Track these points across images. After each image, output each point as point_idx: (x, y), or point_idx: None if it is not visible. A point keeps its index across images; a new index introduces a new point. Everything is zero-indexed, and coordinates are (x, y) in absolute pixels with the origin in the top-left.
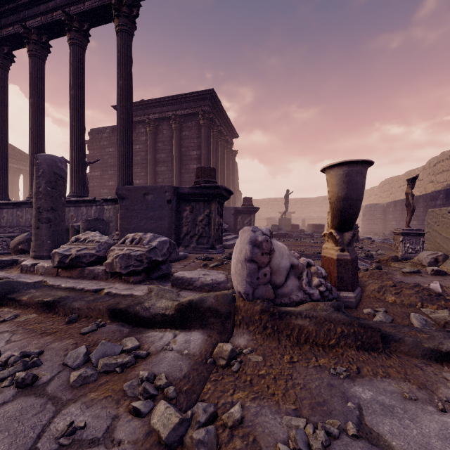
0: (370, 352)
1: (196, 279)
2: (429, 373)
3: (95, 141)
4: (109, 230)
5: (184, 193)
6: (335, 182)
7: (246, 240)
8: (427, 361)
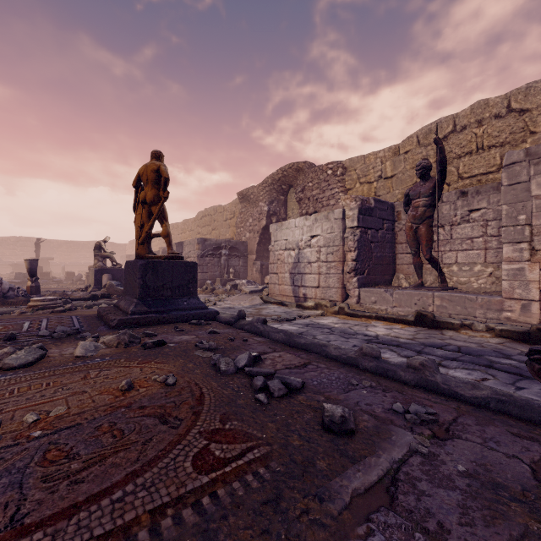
0: None
1: None
2: None
3: None
4: None
5: None
6: (27, 264)
7: None
8: None
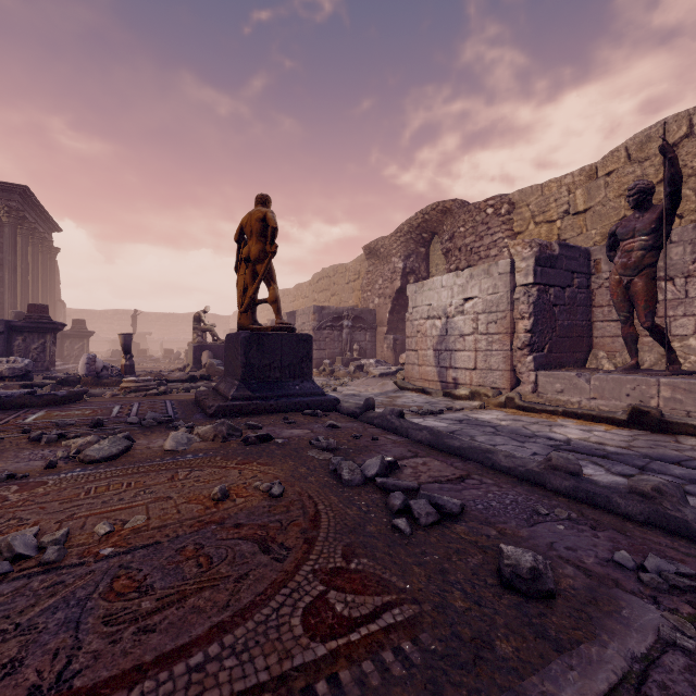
0: None
1: (58, 376)
2: None
3: None
4: None
5: (17, 325)
6: (121, 339)
7: (86, 358)
8: None
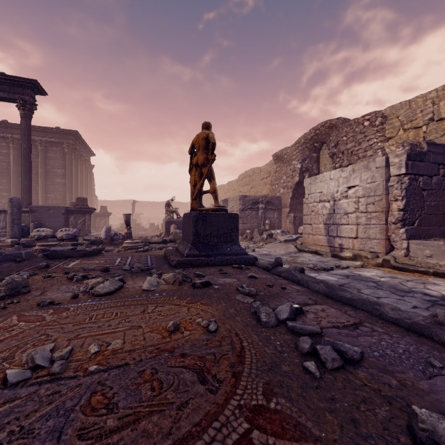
0: None
1: (91, 239)
2: None
3: None
4: None
5: (71, 210)
6: (124, 217)
7: (105, 228)
8: None
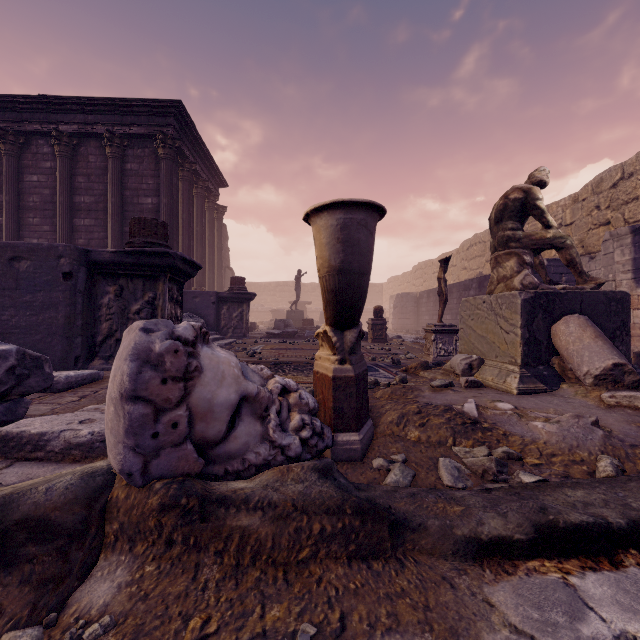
0: (372, 563)
1: (53, 435)
2: (463, 595)
3: None
4: None
5: (103, 261)
6: (324, 240)
7: (125, 350)
8: (460, 564)
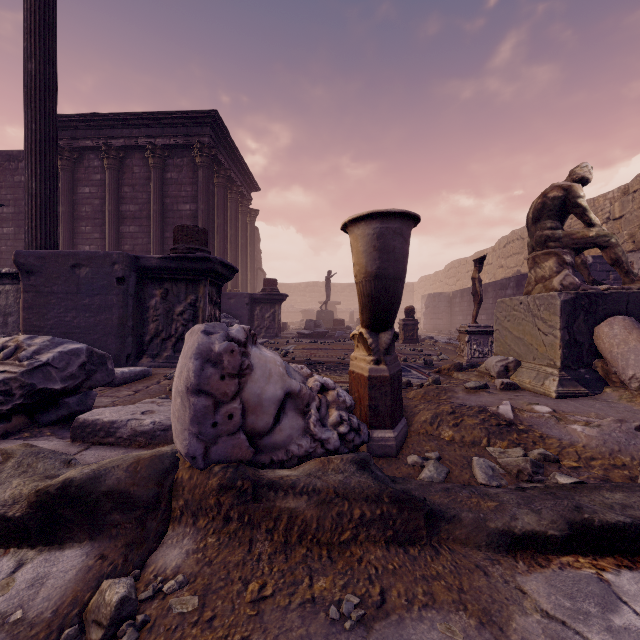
0: (408, 548)
1: (122, 423)
2: (496, 582)
3: (4, 174)
4: (5, 330)
5: (150, 266)
6: (361, 248)
7: (190, 350)
8: (493, 554)
